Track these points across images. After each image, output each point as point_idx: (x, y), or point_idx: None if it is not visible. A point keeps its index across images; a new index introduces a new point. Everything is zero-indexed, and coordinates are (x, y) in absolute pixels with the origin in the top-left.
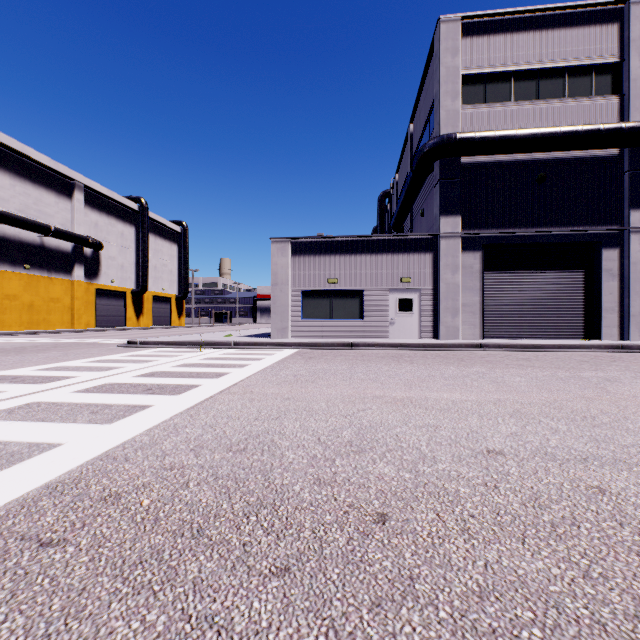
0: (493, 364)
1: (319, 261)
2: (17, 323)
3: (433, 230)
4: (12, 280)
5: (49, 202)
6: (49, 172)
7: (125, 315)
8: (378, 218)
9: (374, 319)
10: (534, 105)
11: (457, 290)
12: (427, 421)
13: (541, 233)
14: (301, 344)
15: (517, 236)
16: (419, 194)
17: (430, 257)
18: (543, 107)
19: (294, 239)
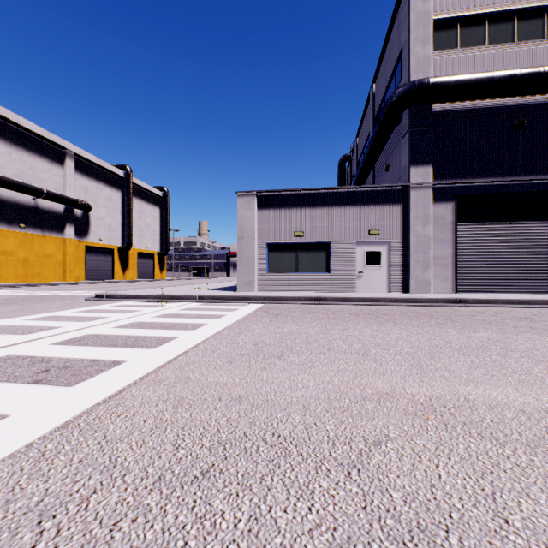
0: (497, 326)
1: (285, 214)
2: (13, 276)
3: (400, 183)
4: (8, 238)
5: (43, 168)
6: (43, 141)
7: (112, 269)
8: (339, 180)
9: (341, 272)
10: (511, 48)
11: (428, 242)
12: (544, 502)
13: (518, 182)
14: (266, 298)
15: (492, 185)
16: (383, 150)
17: (399, 209)
18: (521, 49)
19: (260, 192)
